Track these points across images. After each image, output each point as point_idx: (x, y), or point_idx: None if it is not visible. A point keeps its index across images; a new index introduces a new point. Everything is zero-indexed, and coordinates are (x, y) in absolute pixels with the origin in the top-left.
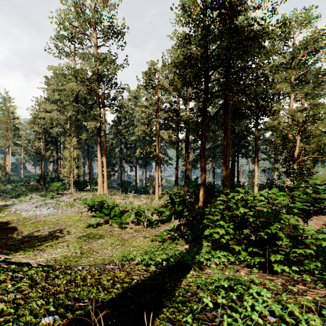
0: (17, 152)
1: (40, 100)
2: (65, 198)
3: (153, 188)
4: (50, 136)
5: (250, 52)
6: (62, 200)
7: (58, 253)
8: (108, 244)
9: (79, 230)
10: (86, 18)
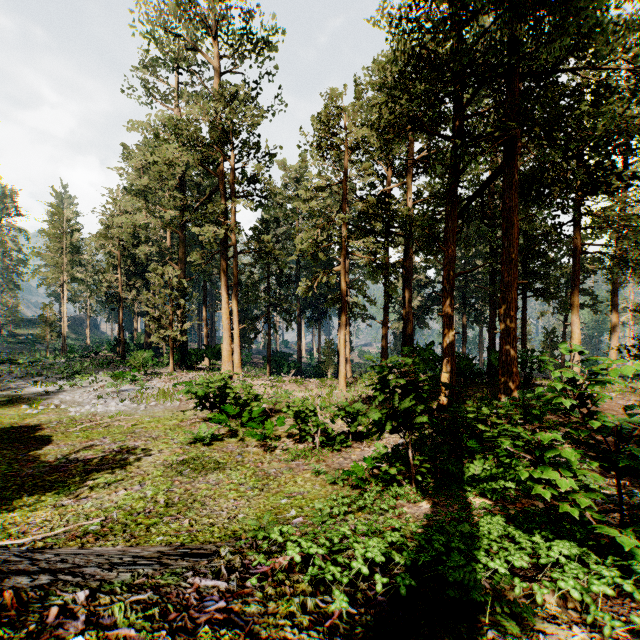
0: (79, 296)
1: (117, 193)
2: (158, 383)
3: (334, 367)
4: (135, 263)
5: (586, 11)
6: (151, 385)
7: (117, 501)
8: (231, 486)
9: (174, 449)
10: (198, 15)
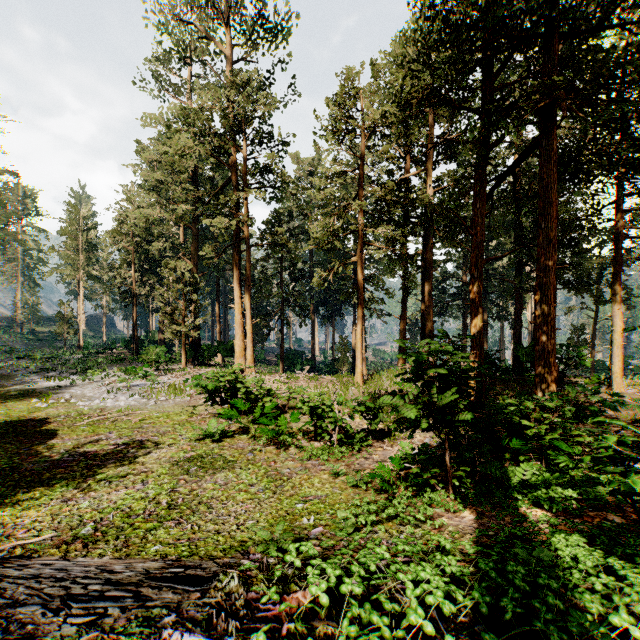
0: (96, 294)
1: (131, 190)
2: (170, 378)
3: (349, 365)
4: (148, 259)
5: None
6: (162, 381)
7: (116, 501)
8: (241, 486)
9: (181, 445)
10: (210, 1)
